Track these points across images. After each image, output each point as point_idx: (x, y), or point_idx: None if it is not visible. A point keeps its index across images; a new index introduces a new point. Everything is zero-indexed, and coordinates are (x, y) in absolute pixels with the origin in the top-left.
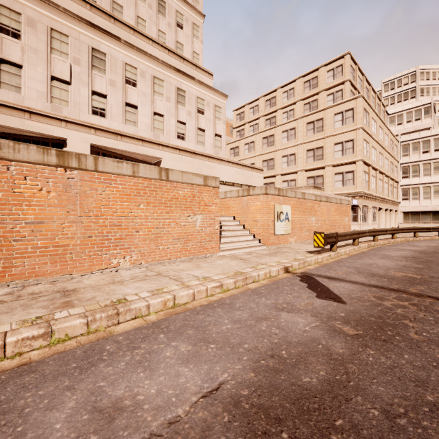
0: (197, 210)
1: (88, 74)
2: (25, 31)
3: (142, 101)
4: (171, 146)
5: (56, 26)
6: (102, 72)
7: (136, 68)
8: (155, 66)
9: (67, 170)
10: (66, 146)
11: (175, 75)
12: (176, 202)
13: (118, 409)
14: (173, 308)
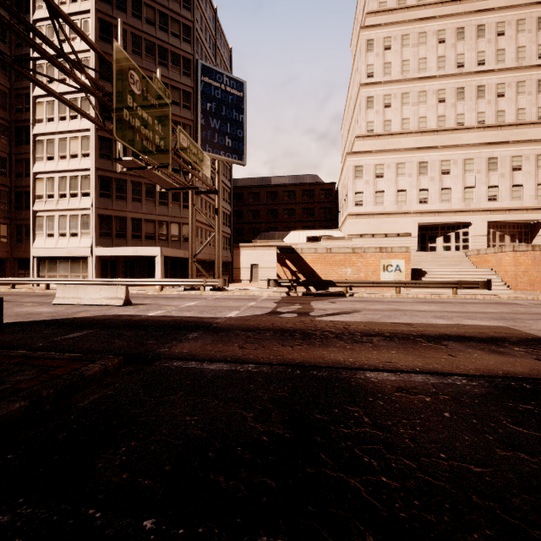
0: None
1: (485, 176)
2: (451, 168)
3: (526, 179)
4: None
5: (467, 156)
6: (494, 171)
7: (521, 156)
8: (538, 146)
9: (534, 252)
10: (470, 225)
11: None
12: None
13: None
14: None
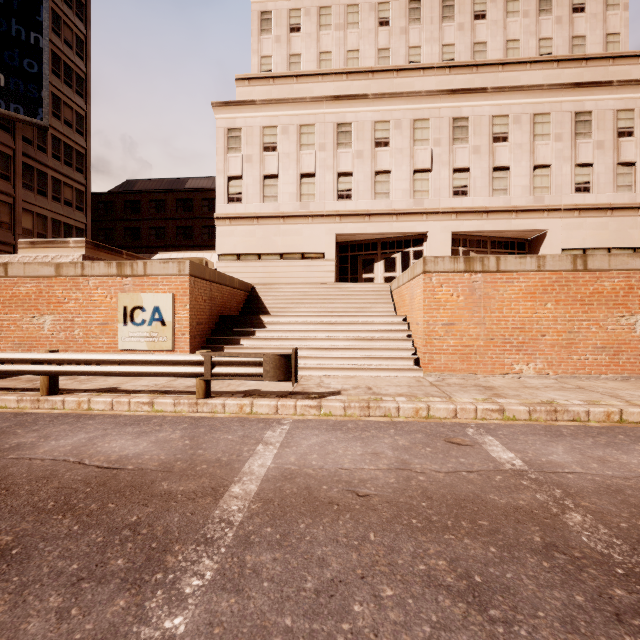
0: (636, 307)
1: (449, 151)
2: (392, 136)
3: (515, 157)
4: (564, 208)
5: (418, 115)
6: (464, 142)
7: (507, 116)
8: (536, 98)
9: (472, 274)
10: (426, 240)
11: (572, 94)
12: (599, 298)
13: (605, 460)
14: (620, 423)
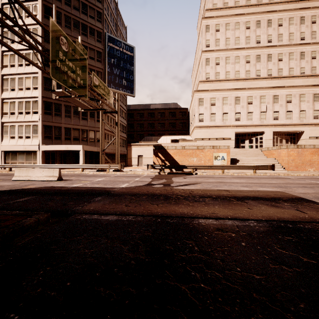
0: None
1: (272, 106)
2: (253, 101)
3: (294, 108)
4: (310, 124)
5: (262, 94)
6: (277, 103)
7: (291, 95)
8: (300, 89)
9: (298, 149)
10: (264, 133)
11: (312, 88)
12: None
13: None
14: None
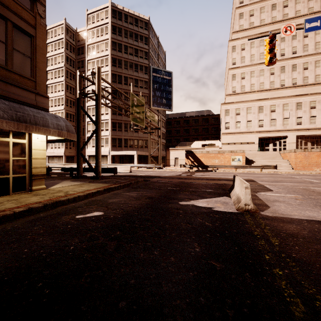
0: None
1: (295, 112)
2: (276, 109)
3: (318, 113)
4: None
5: (284, 102)
6: (300, 109)
7: (315, 101)
8: None
9: (305, 152)
10: (287, 137)
11: None
12: None
13: None
14: None
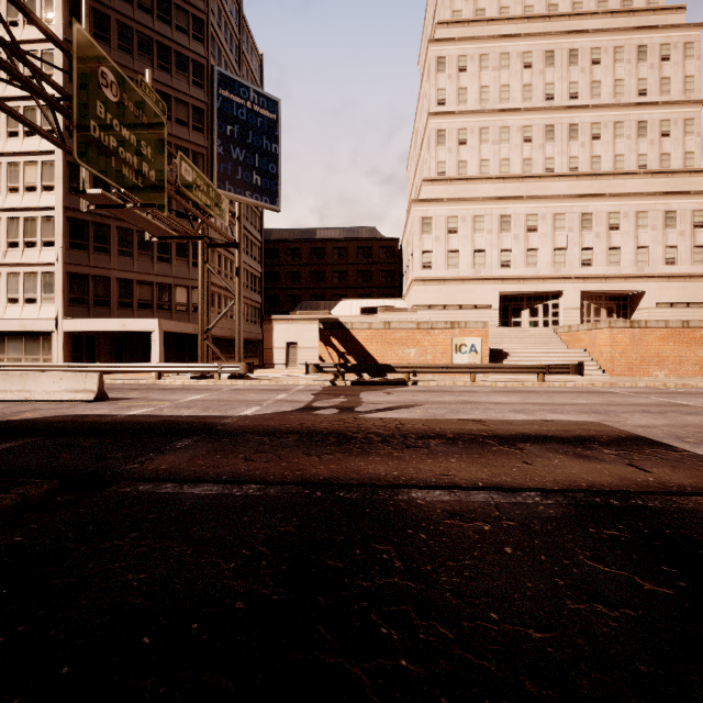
0: None
1: (578, 236)
2: (539, 225)
3: (624, 241)
4: (658, 275)
5: (557, 210)
6: (589, 229)
7: (619, 212)
8: (638, 201)
9: (633, 329)
10: (561, 296)
11: (663, 199)
12: (694, 340)
13: None
14: None
